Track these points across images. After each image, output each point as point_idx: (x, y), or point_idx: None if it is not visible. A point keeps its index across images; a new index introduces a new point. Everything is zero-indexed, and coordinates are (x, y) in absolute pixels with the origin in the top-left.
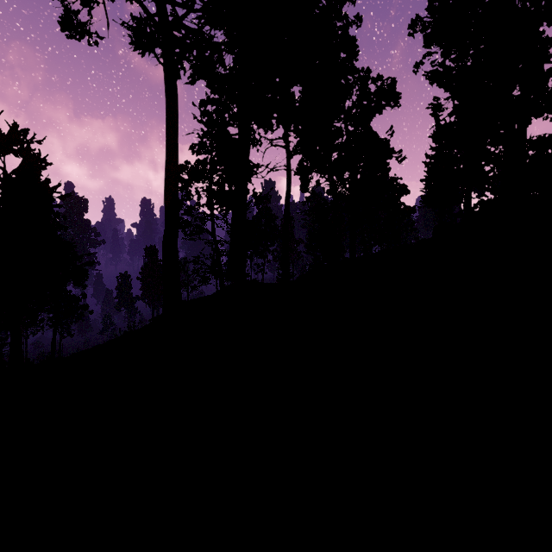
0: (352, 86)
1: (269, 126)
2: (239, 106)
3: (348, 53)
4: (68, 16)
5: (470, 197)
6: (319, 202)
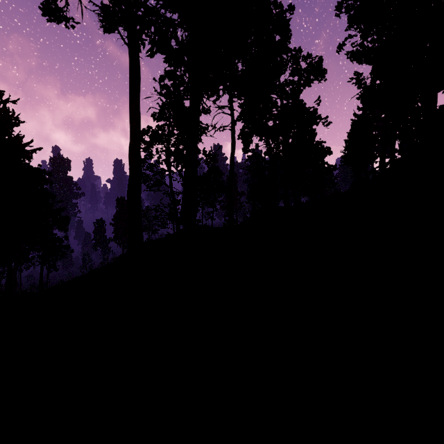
0: (286, 63)
1: (216, 92)
2: (190, 73)
3: (282, 36)
4: (48, 3)
5: (394, 151)
6: (259, 159)
